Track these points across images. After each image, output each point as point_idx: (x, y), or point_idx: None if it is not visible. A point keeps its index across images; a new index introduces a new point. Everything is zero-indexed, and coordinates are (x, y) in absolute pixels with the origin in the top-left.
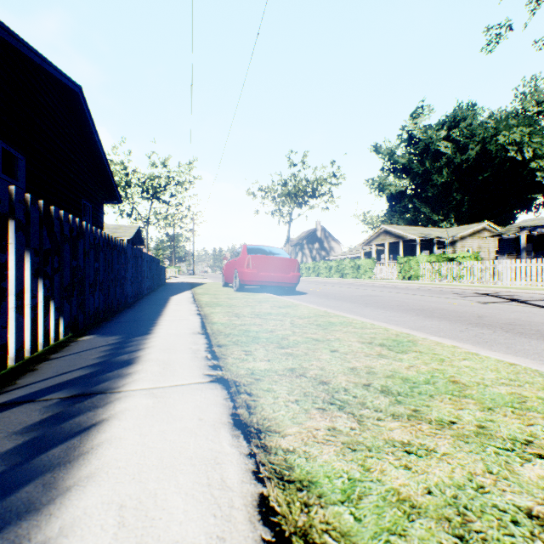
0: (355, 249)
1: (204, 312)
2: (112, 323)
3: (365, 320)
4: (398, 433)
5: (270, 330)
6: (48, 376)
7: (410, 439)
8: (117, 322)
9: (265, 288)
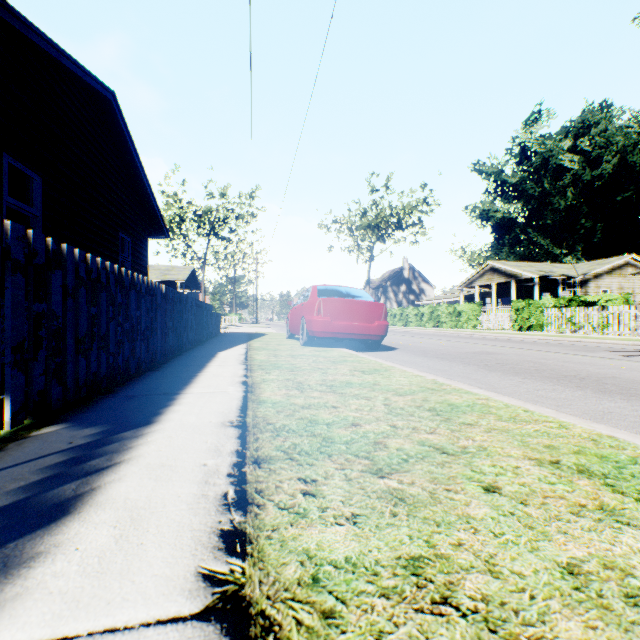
0: (452, 292)
1: (252, 379)
2: (111, 398)
3: (510, 402)
4: None
5: (352, 420)
6: None
7: None
8: (119, 396)
9: (341, 341)
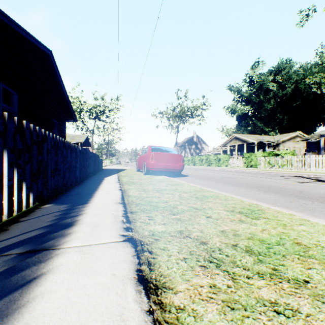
0: (217, 148)
1: (124, 188)
2: (65, 195)
3: (227, 194)
4: (265, 292)
5: (165, 201)
6: (14, 235)
7: (276, 298)
8: (69, 195)
9: (162, 172)
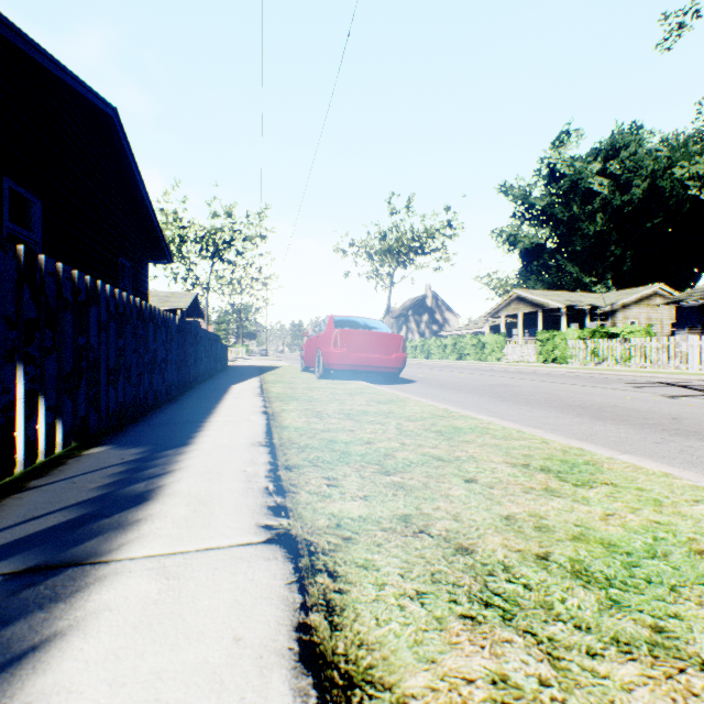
0: (477, 322)
1: (272, 409)
2: (140, 426)
3: (508, 425)
4: (647, 703)
5: (367, 440)
6: (7, 523)
7: None
8: (148, 424)
9: (358, 374)
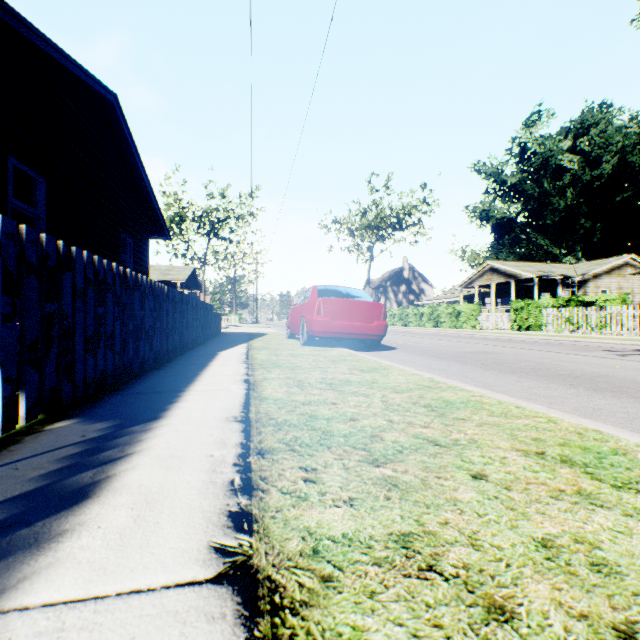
0: (452, 292)
1: (254, 377)
2: (118, 395)
3: (503, 398)
4: None
5: (350, 415)
6: None
7: None
8: (126, 394)
9: (341, 341)
